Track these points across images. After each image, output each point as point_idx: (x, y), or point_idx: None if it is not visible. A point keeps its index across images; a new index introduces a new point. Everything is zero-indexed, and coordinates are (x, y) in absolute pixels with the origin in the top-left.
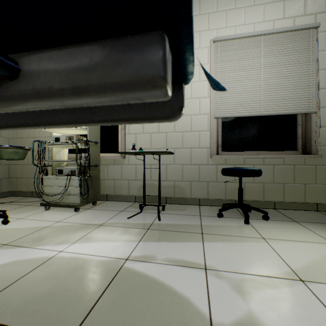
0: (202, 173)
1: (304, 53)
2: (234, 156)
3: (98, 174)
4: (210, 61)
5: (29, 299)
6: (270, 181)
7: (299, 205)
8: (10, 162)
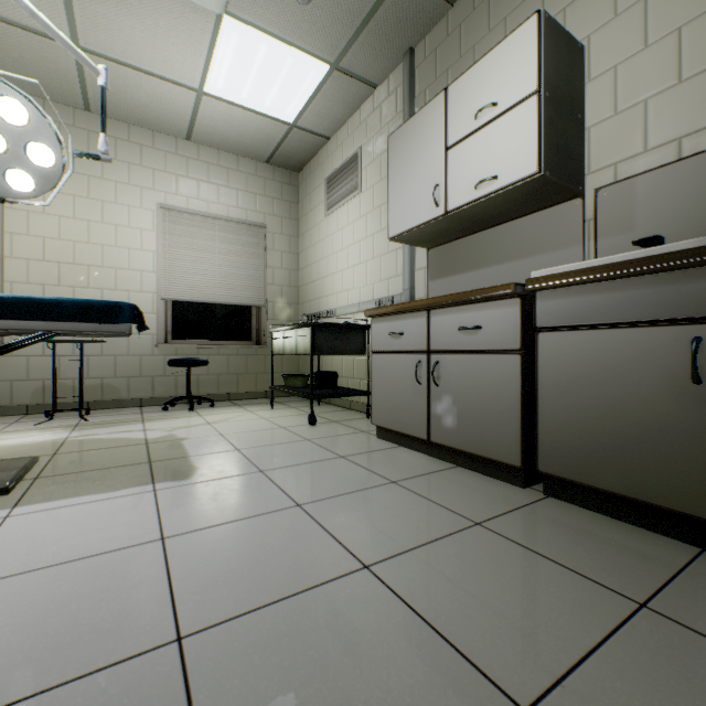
0: (146, 366)
1: (256, 249)
2: (186, 346)
3: None
4: (156, 229)
5: None
6: (226, 372)
7: (252, 394)
8: None
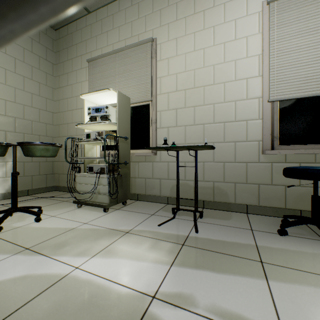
0: (250, 173)
1: None
2: (300, 151)
3: (128, 172)
4: (261, 30)
5: None
6: None
7: None
8: (54, 159)
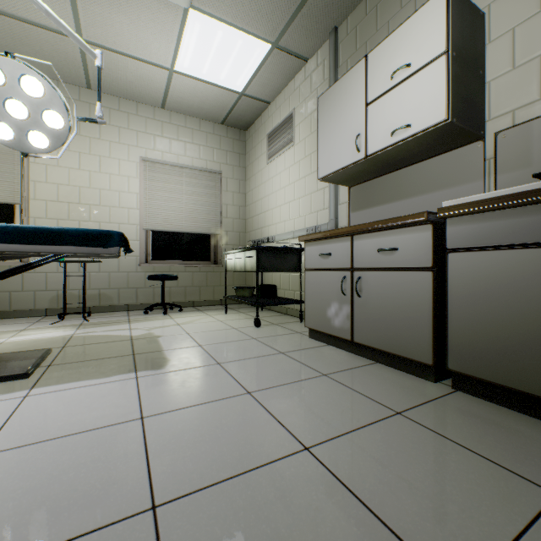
0: (131, 280)
1: (213, 190)
2: (161, 265)
3: None
4: (139, 176)
5: (19, 348)
6: (191, 285)
7: (210, 302)
8: None
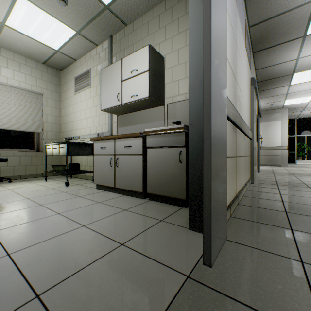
0: None
1: (37, 104)
2: None
3: None
4: None
5: None
6: (19, 165)
7: (34, 175)
8: None
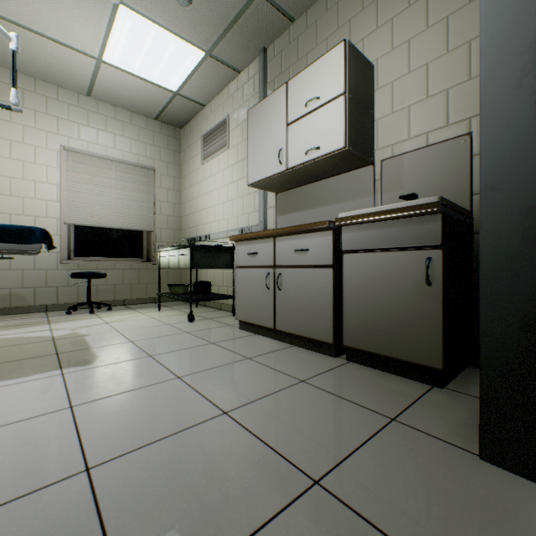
0: (51, 278)
1: (146, 186)
2: (87, 262)
3: None
4: (60, 166)
5: None
6: (121, 283)
7: (143, 300)
8: None
